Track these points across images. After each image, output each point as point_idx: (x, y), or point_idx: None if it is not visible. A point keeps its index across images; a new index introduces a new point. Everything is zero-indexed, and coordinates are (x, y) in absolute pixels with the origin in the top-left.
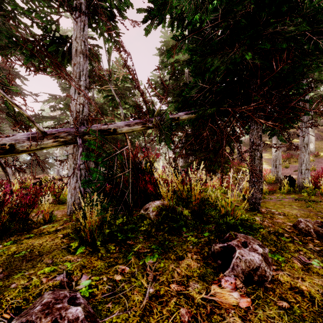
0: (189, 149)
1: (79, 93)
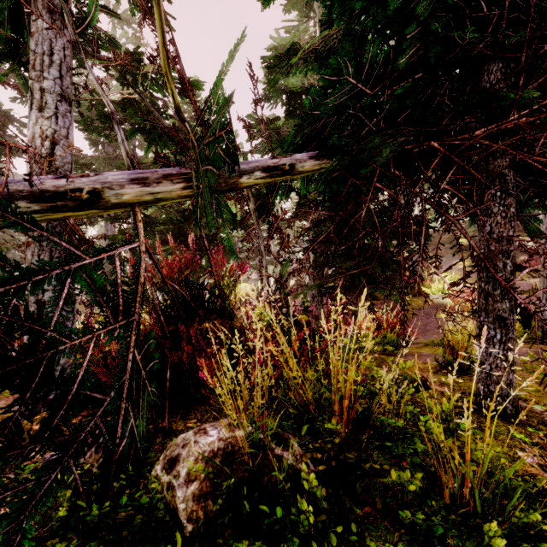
0: (322, 252)
1: (42, 109)
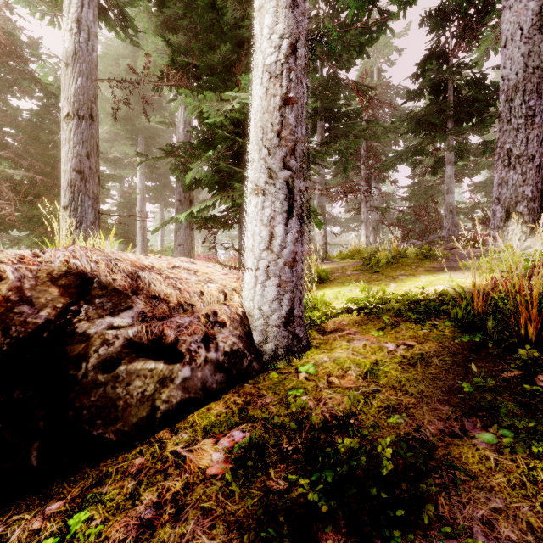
0: None
1: None
